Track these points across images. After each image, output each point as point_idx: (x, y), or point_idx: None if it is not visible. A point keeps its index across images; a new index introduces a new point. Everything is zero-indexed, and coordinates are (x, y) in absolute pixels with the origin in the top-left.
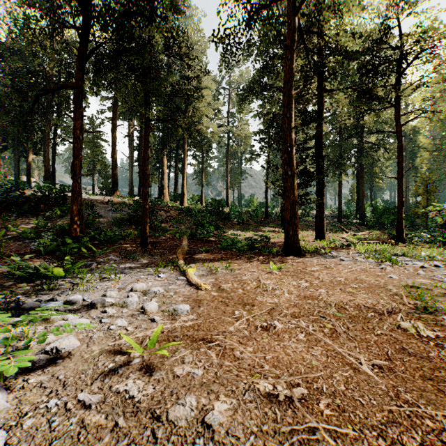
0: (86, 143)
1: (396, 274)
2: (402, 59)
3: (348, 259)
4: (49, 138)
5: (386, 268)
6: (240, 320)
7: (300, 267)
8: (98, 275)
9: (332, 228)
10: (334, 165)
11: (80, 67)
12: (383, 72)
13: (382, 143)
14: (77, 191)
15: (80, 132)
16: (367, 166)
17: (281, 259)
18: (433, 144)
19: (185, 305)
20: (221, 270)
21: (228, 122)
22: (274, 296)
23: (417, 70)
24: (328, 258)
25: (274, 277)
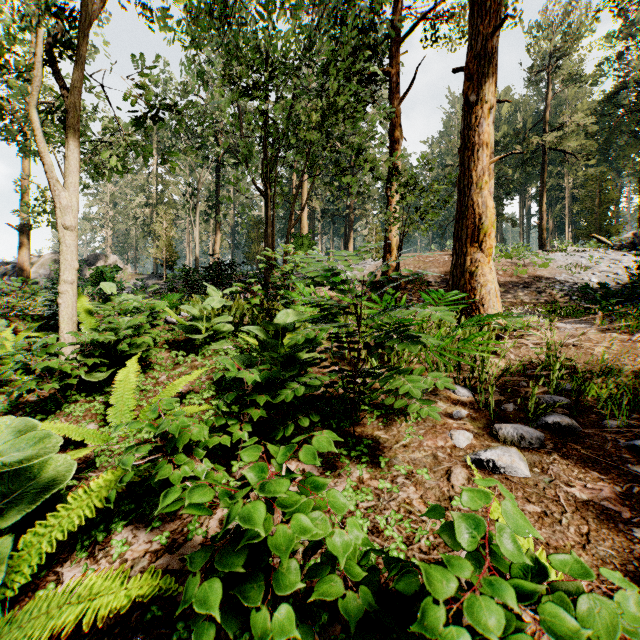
0: None
1: None
2: None
3: None
4: None
5: None
6: None
7: None
8: None
9: None
10: None
11: None
12: None
13: None
14: None
15: None
16: None
17: None
18: None
19: None
20: None
21: None
22: None
23: None
24: None
25: None
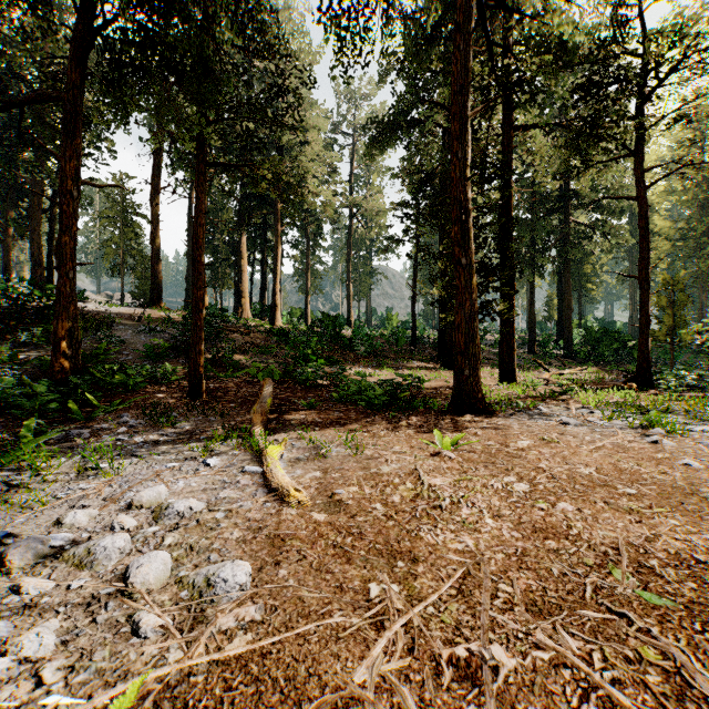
0: (109, 219)
1: (691, 455)
2: (647, 74)
3: (575, 421)
4: (41, 208)
5: (661, 442)
6: (387, 631)
7: (492, 440)
8: (80, 462)
9: (520, 362)
10: (522, 260)
11: (73, 62)
12: (617, 94)
13: (601, 225)
14: (67, 293)
15: (72, 183)
16: (574, 264)
17: (452, 423)
18: (677, 229)
19: (237, 567)
20: (336, 447)
21: (351, 190)
22: (464, 529)
23: (676, 91)
24: (537, 420)
25: (449, 467)
